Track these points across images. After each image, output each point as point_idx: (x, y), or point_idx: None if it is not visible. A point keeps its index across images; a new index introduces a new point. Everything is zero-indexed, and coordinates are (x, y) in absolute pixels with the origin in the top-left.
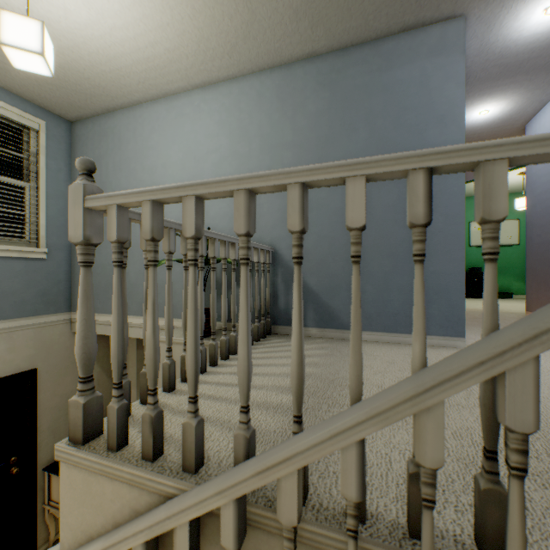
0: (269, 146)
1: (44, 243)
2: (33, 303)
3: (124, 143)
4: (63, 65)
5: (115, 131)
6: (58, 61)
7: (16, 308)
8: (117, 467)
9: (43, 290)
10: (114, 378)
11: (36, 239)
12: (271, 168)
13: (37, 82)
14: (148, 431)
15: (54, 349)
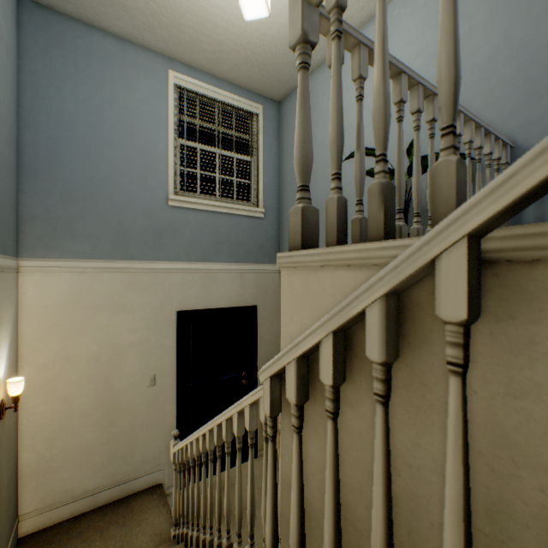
0: (504, 3)
1: (261, 205)
2: (254, 253)
3: (320, 99)
4: (274, 38)
5: (312, 91)
6: (271, 35)
7: (245, 255)
8: (338, 251)
9: (261, 244)
10: (332, 169)
11: (257, 202)
12: (507, 32)
13: (257, 69)
14: (375, 206)
15: (268, 293)
